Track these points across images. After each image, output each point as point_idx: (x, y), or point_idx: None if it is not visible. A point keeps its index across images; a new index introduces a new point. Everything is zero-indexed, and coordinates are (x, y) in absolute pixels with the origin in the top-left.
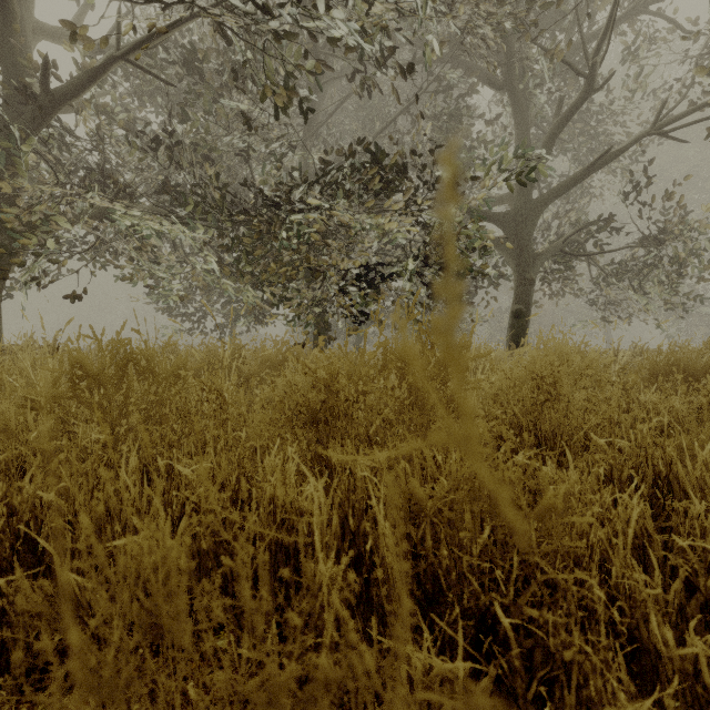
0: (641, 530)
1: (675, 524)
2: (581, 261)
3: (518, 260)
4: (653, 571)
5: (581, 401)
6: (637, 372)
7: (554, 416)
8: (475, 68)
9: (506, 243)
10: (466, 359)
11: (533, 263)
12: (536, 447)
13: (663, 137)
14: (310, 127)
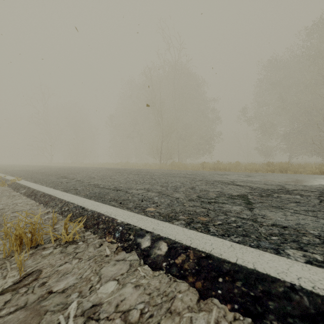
0: None
1: None
2: None
3: None
4: None
5: None
6: None
7: None
8: None
9: None
10: None
11: None
12: None
13: None
14: None
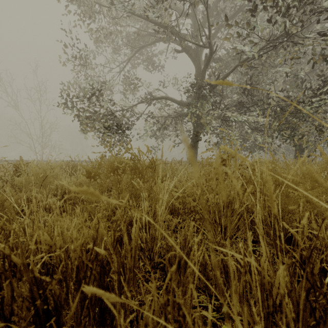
0: None
1: None
2: None
3: None
4: None
5: None
6: None
7: None
8: None
9: None
10: None
11: None
12: None
13: None
14: None
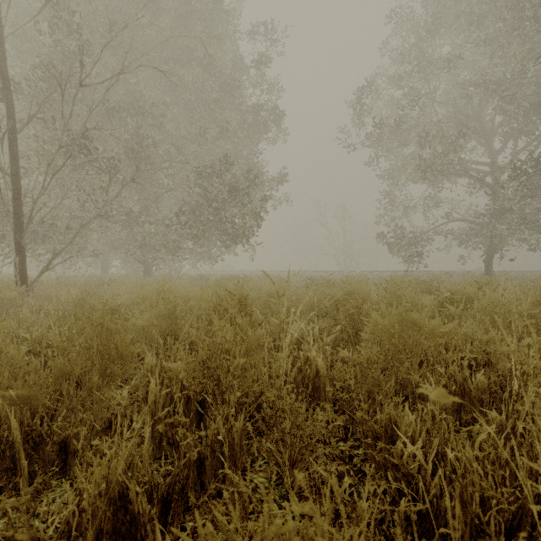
0: None
1: None
2: None
3: None
4: None
5: None
6: None
7: None
8: None
9: None
10: None
11: None
12: None
13: None
14: None
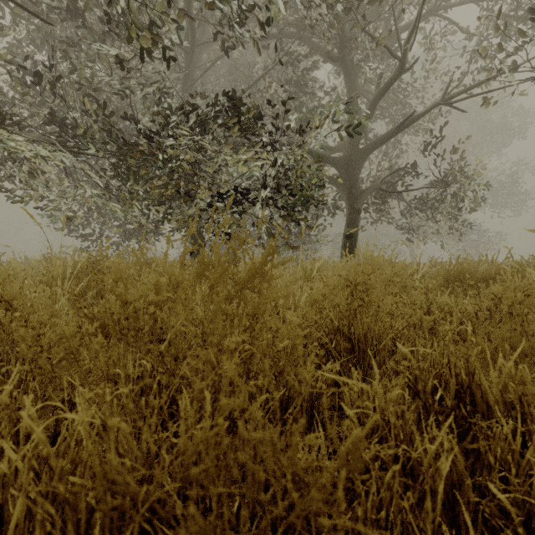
0: (450, 467)
1: (482, 449)
2: (394, 198)
3: (349, 194)
4: (463, 516)
5: (390, 305)
6: (434, 279)
7: (365, 320)
8: (317, 45)
9: (339, 179)
10: (271, 266)
11: (359, 197)
12: (350, 350)
13: (450, 106)
14: (187, 81)
